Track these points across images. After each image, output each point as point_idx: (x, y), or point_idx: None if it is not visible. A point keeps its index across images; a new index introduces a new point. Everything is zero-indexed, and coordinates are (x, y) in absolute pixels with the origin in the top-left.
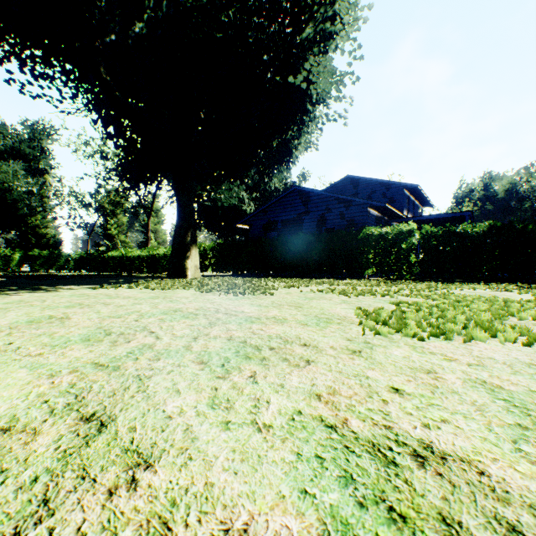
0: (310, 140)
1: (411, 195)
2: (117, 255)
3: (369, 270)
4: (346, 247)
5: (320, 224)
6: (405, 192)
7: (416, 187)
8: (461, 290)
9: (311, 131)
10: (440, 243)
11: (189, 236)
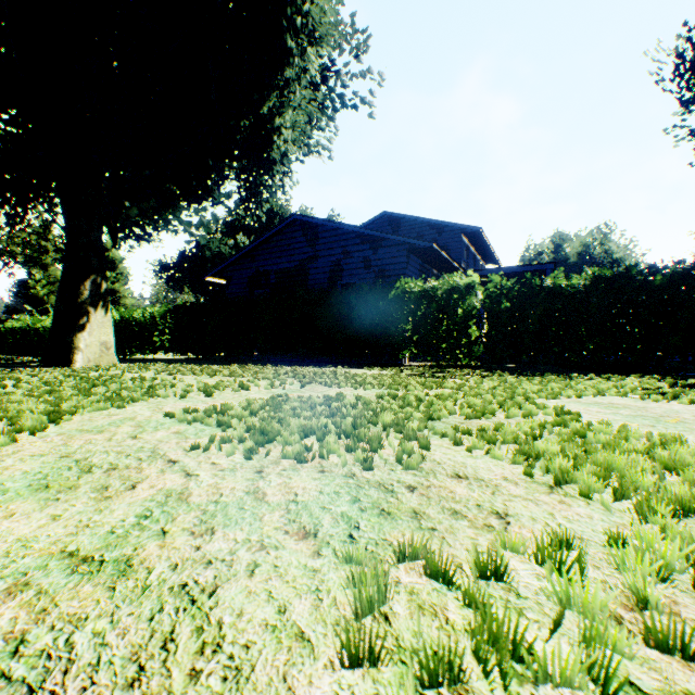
0: (318, 141)
1: (471, 245)
2: (19, 325)
3: (408, 350)
4: (370, 312)
5: (334, 276)
6: (463, 238)
7: (478, 231)
8: (579, 396)
9: (321, 128)
10: (516, 305)
11: (87, 288)
